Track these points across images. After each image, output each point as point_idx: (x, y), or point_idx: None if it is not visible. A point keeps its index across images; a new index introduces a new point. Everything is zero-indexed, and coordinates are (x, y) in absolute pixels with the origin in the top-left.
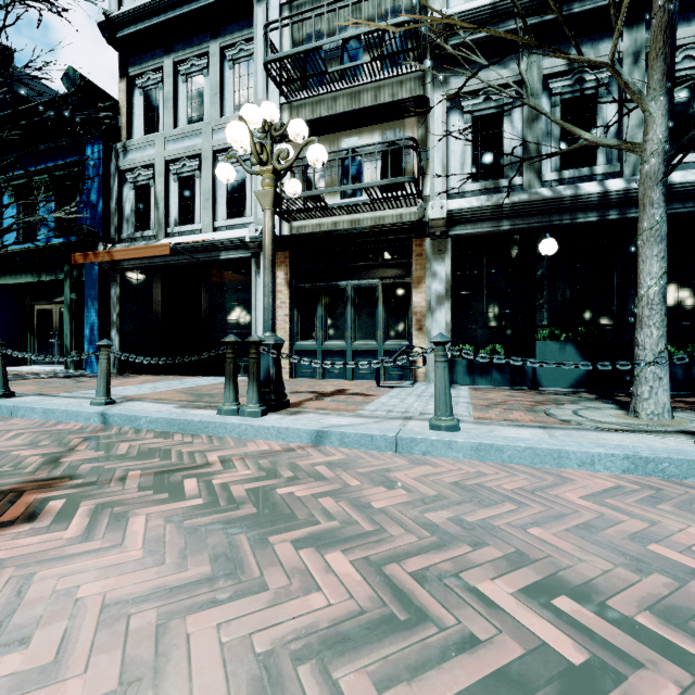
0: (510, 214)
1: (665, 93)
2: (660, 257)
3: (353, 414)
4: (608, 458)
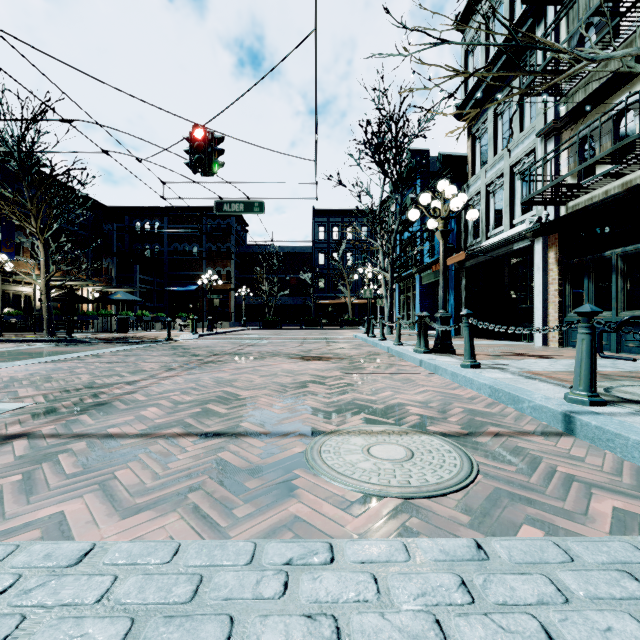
0: None
1: None
2: None
3: None
4: (484, 386)
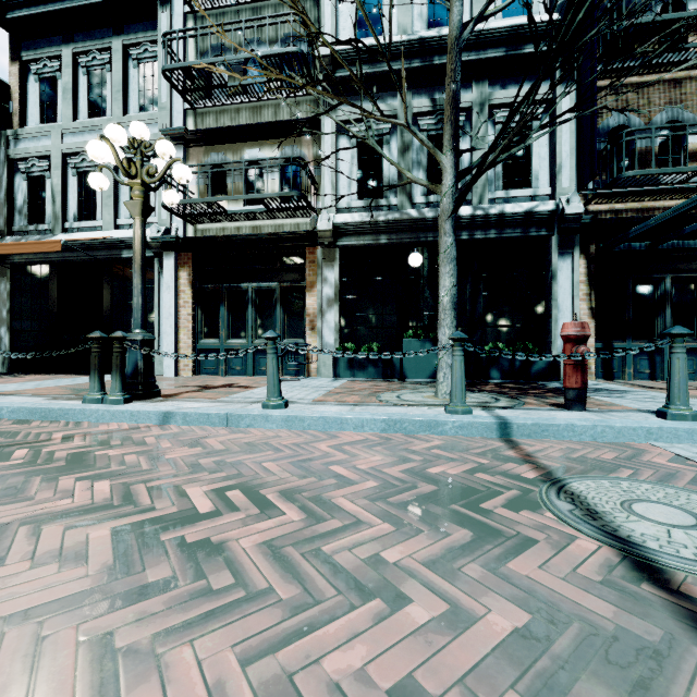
0: (387, 230)
1: (452, 150)
2: (451, 274)
3: (213, 400)
4: (372, 422)
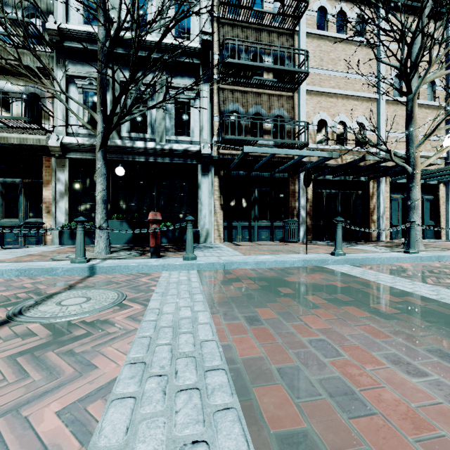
0: None
1: (101, 112)
2: (101, 183)
3: None
4: (10, 271)
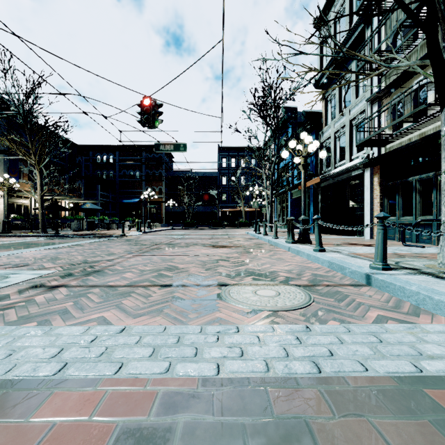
0: None
1: (443, 50)
2: None
3: None
4: (325, 261)
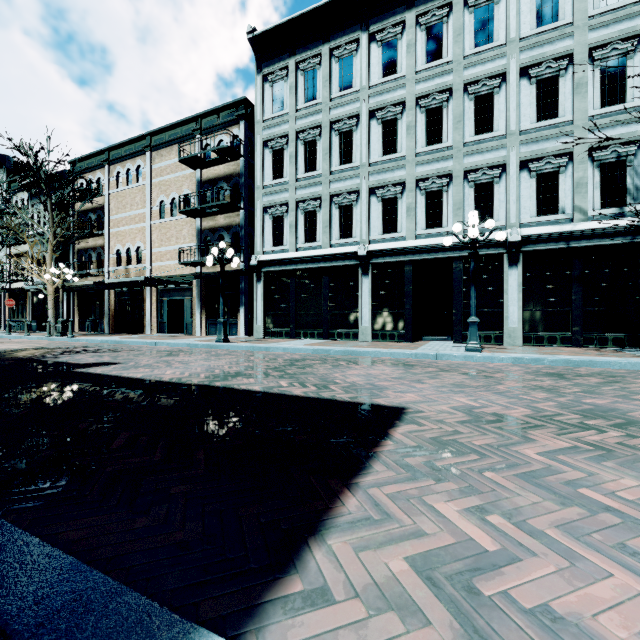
0: None
1: None
2: None
3: None
4: None
